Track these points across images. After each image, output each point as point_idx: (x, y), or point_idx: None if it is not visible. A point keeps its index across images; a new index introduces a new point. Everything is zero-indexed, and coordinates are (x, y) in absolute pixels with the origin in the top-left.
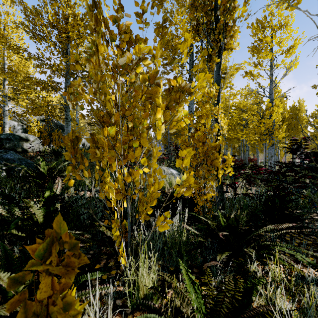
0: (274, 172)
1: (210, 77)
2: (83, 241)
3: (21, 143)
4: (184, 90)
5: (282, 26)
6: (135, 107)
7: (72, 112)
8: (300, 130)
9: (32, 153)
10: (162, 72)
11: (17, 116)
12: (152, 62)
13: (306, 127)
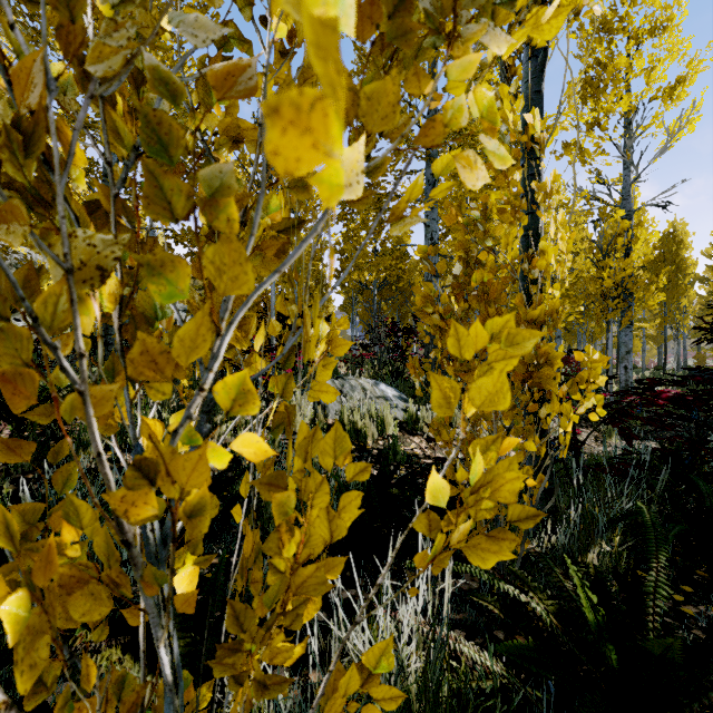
0: (682, 399)
1: None
2: None
3: None
4: None
5: (658, 27)
6: (238, 143)
7: None
8: (685, 291)
9: None
10: None
11: None
12: None
13: (691, 284)
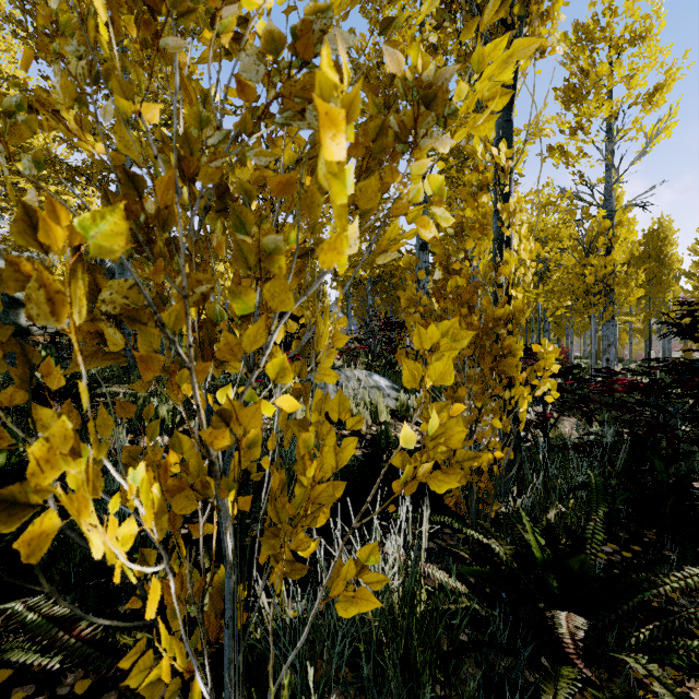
0: (643, 387)
1: (529, 55)
2: (65, 655)
3: (13, 312)
4: (432, 97)
5: (638, 37)
6: (263, 187)
7: (8, 182)
8: (668, 286)
9: (41, 336)
10: None
11: (12, 249)
12: (312, 1)
13: (677, 279)
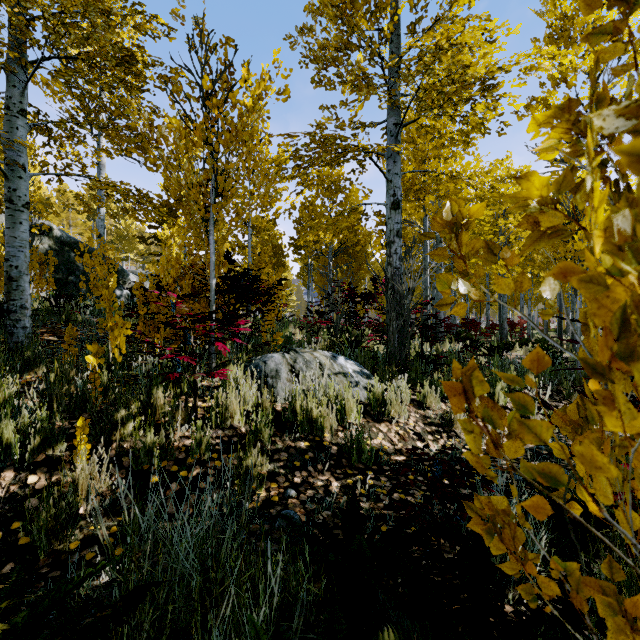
0: None
1: None
2: None
3: None
4: None
5: None
6: None
7: None
8: None
9: None
10: (313, 81)
11: None
12: None
13: None
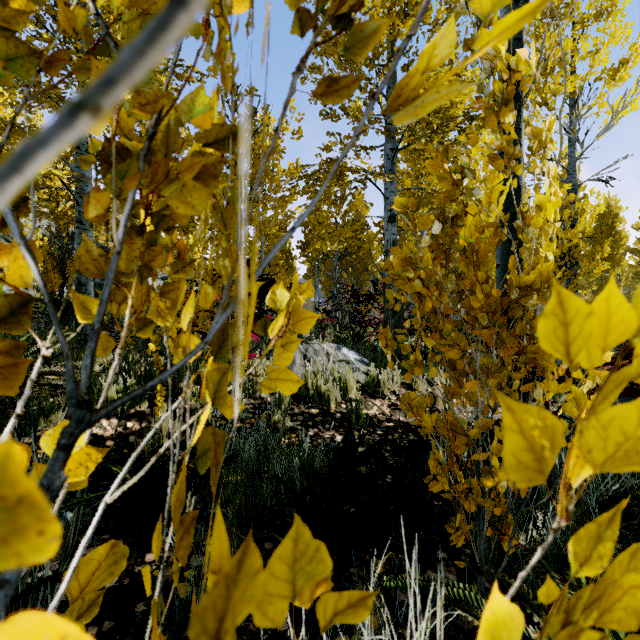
0: None
1: None
2: None
3: None
4: None
5: (603, 12)
6: None
7: None
8: (620, 260)
9: None
10: (321, 114)
11: None
12: None
13: (623, 254)
